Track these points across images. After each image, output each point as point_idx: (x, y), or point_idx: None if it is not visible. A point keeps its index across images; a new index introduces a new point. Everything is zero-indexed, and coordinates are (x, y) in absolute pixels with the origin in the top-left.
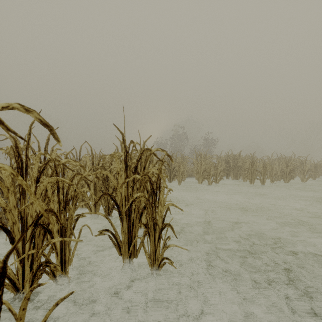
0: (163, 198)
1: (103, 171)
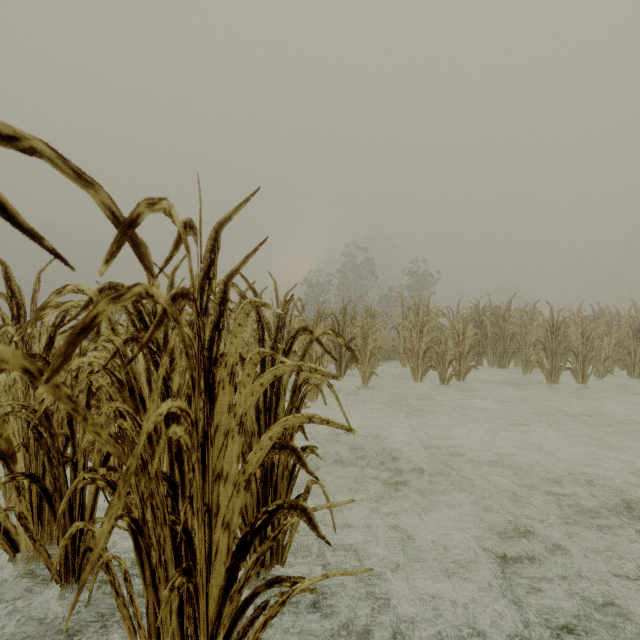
0: None
1: None
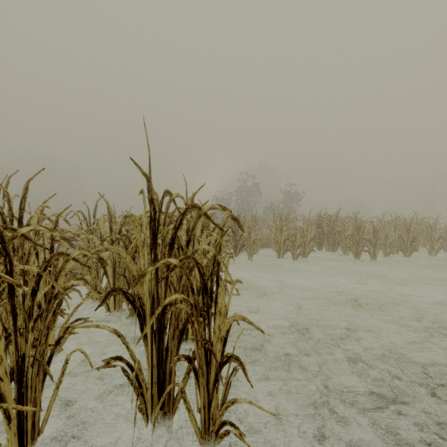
0: (224, 299)
1: (112, 248)
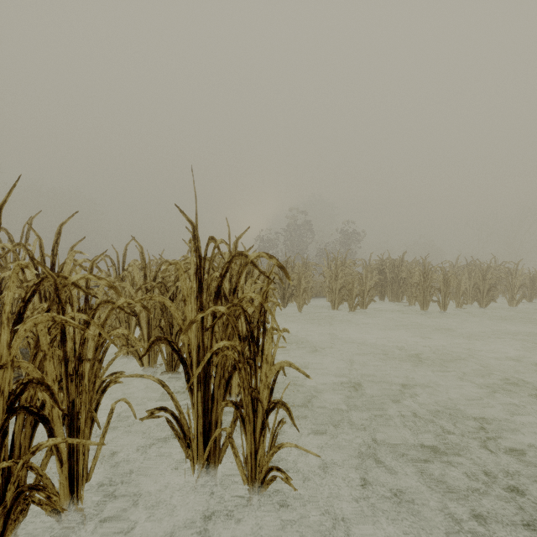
0: (270, 348)
1: (157, 296)
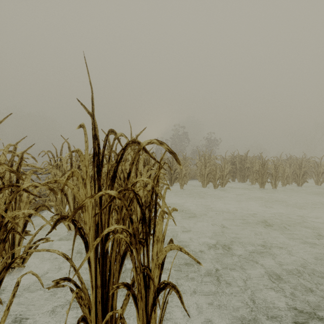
0: (161, 226)
1: (60, 180)
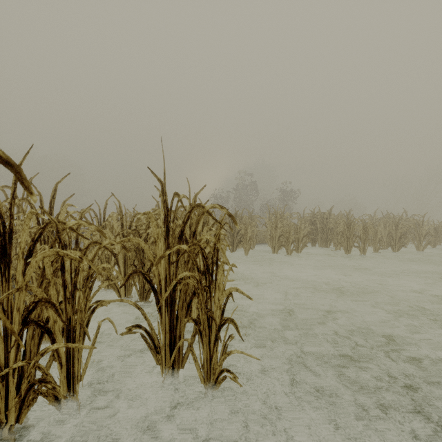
0: (222, 279)
1: (133, 239)
